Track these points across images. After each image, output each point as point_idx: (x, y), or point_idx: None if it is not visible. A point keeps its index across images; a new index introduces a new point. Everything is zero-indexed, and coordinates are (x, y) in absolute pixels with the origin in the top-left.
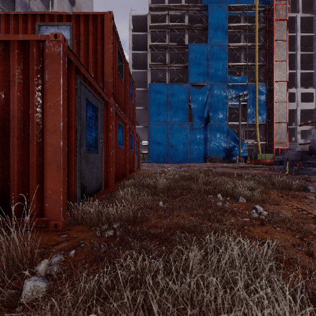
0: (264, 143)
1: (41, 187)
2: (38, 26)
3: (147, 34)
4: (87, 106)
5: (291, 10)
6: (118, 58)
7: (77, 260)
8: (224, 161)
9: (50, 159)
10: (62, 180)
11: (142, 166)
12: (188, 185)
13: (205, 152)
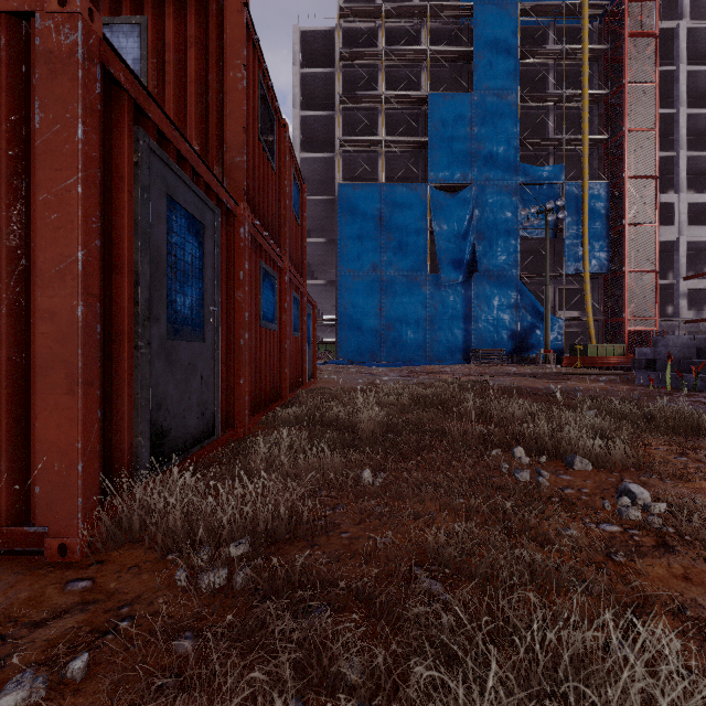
0: (602, 320)
1: (24, 437)
2: None
3: (335, 73)
4: (172, 217)
5: (663, 13)
6: (262, 109)
7: (87, 702)
8: (510, 360)
9: (47, 356)
10: (82, 419)
11: (323, 371)
12: (434, 422)
13: (466, 340)
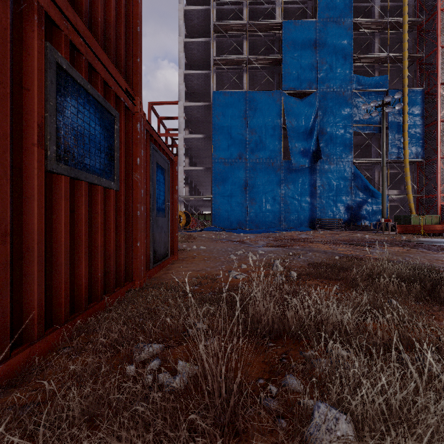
0: (416, 197)
1: None
2: None
3: (211, 9)
4: None
5: None
6: None
7: None
8: (347, 227)
9: None
10: None
11: (196, 239)
12: None
13: (311, 211)
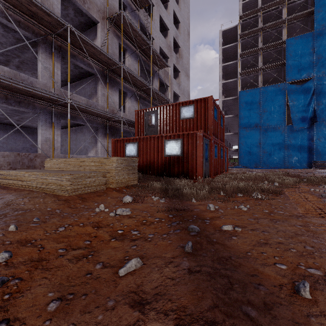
0: None
1: (196, 172)
2: (180, 108)
3: (237, 44)
4: (205, 145)
5: None
6: (214, 111)
7: None
8: None
9: (199, 164)
10: (202, 170)
11: (231, 170)
12: None
13: (309, 156)
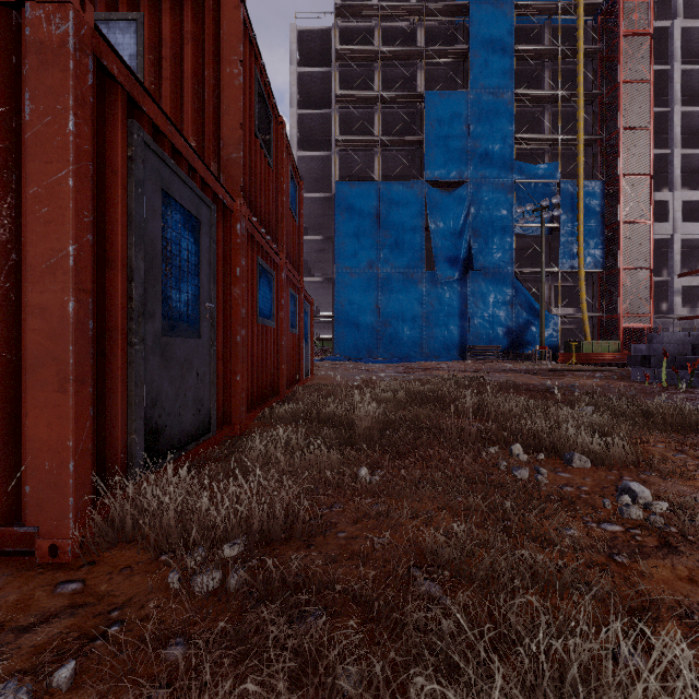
0: (597, 317)
1: (14, 435)
2: None
3: (332, 72)
4: (167, 212)
5: (658, 13)
6: (259, 106)
7: None
8: (506, 356)
9: (38, 353)
10: (73, 417)
11: (320, 368)
12: (431, 418)
13: (462, 336)
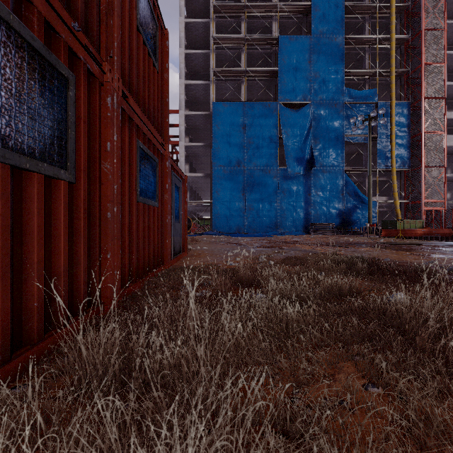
0: (403, 203)
1: None
2: None
3: (210, 22)
4: None
5: None
6: None
7: None
8: (339, 231)
9: None
10: None
11: (198, 241)
12: None
13: (306, 216)
